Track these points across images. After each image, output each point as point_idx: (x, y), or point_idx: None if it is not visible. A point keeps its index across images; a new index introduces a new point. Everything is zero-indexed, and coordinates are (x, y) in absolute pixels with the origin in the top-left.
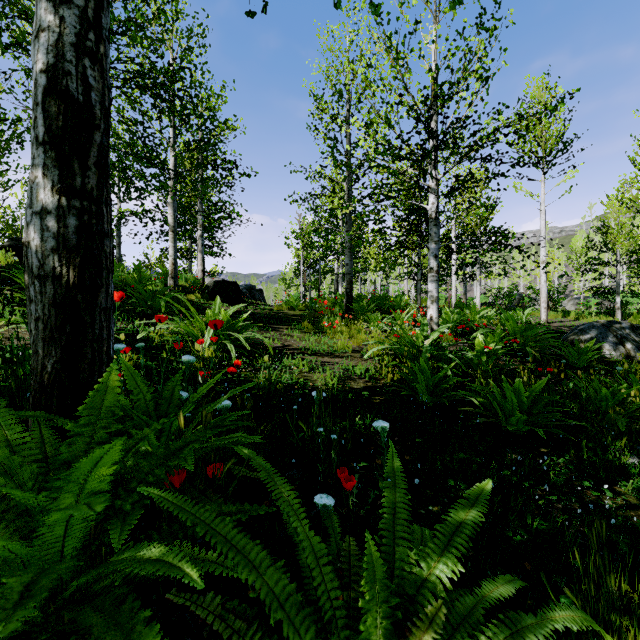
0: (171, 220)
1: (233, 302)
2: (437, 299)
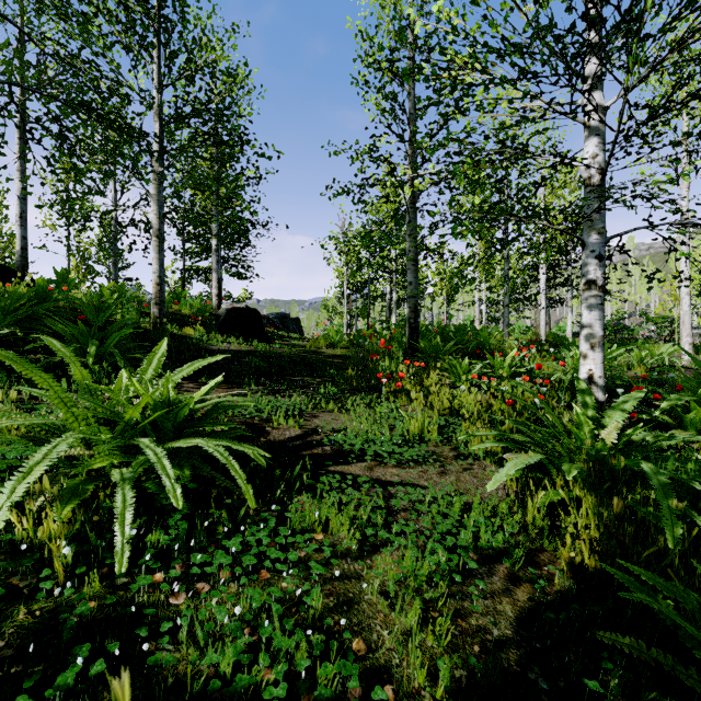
0: (155, 220)
1: (251, 337)
2: (602, 341)
